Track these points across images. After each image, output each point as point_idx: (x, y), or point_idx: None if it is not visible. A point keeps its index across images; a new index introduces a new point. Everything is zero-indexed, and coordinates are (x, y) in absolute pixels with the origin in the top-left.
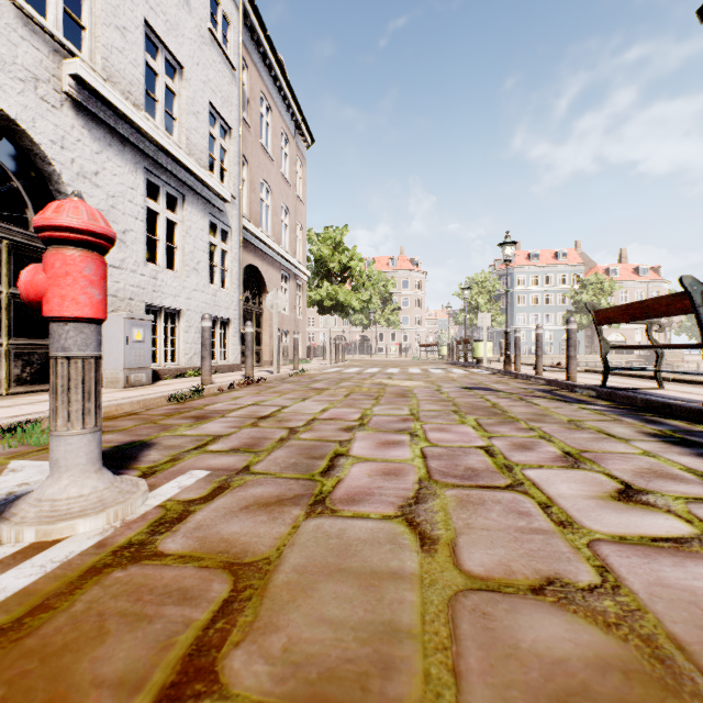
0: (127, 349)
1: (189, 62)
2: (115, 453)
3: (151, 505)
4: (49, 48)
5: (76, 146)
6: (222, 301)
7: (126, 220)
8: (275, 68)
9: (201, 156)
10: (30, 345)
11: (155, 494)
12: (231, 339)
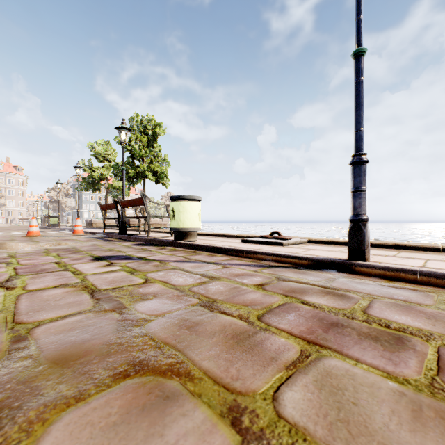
0: None
1: None
2: None
3: None
4: None
5: None
6: None
7: None
8: None
9: None
10: None
11: None
12: None
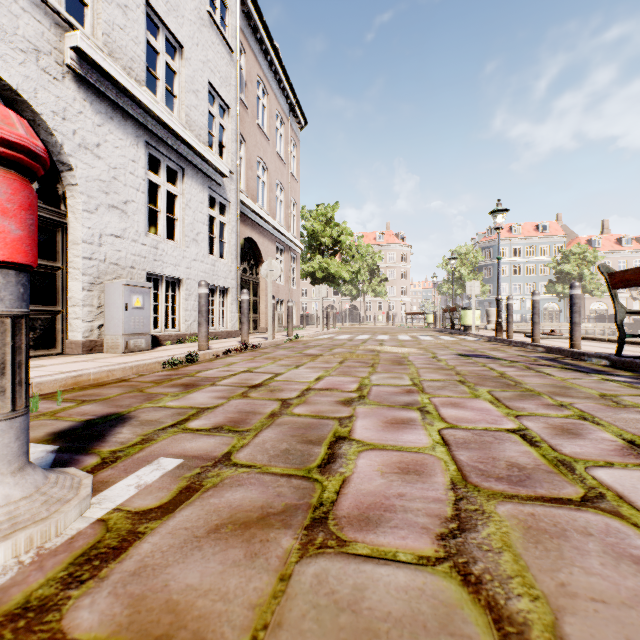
0: (127, 315)
1: (189, 42)
2: (84, 429)
3: (88, 519)
4: (51, 22)
5: (78, 118)
6: (220, 271)
7: (128, 191)
8: (270, 53)
9: (200, 132)
10: (33, 311)
11: (102, 498)
12: (229, 307)
